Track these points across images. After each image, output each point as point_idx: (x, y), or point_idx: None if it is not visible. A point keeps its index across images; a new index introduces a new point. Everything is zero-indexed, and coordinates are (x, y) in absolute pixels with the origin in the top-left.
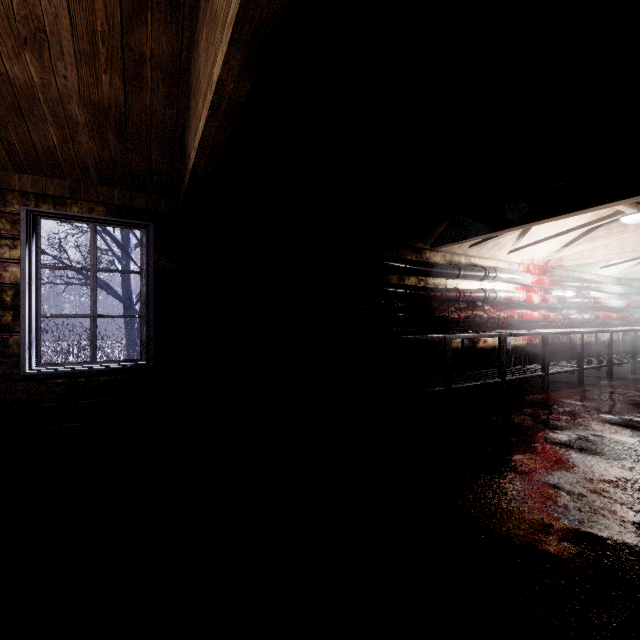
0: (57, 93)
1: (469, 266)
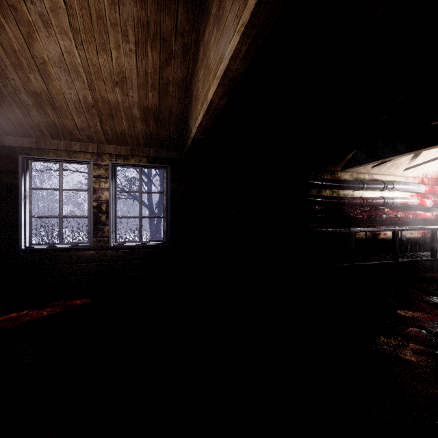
0: (128, 105)
1: (371, 181)
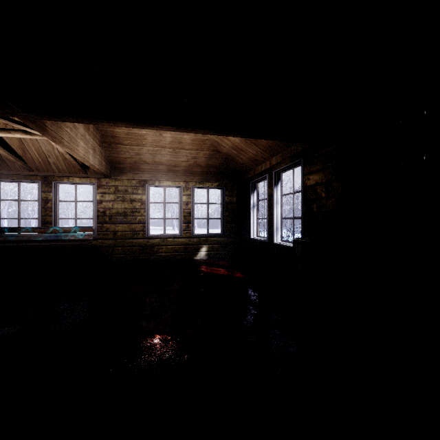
0: None
1: None
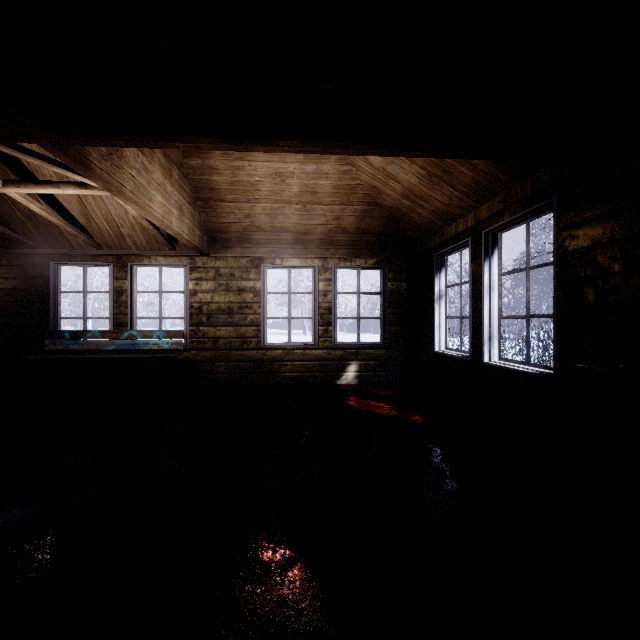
0: None
1: None
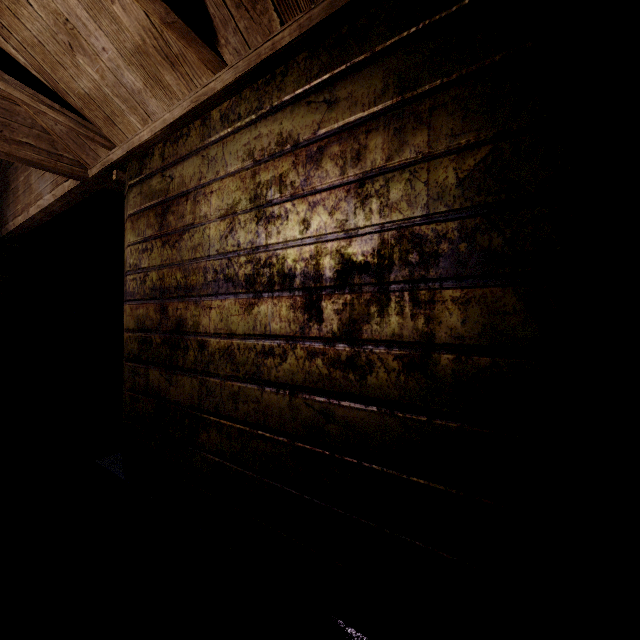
0: None
1: None
